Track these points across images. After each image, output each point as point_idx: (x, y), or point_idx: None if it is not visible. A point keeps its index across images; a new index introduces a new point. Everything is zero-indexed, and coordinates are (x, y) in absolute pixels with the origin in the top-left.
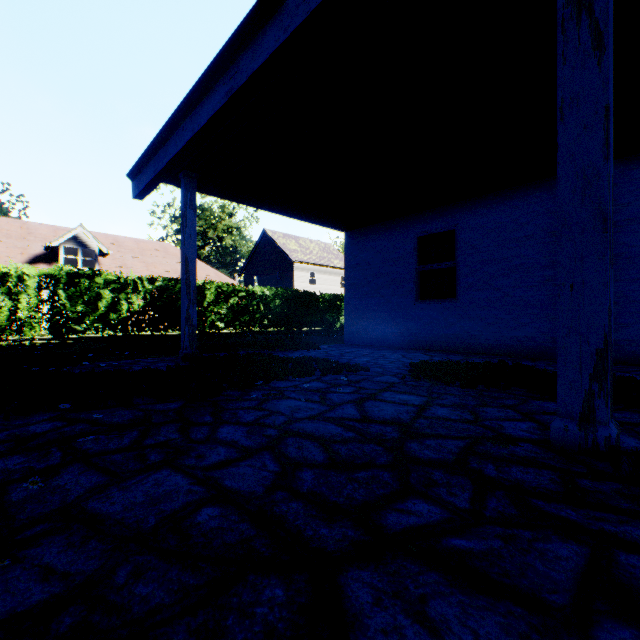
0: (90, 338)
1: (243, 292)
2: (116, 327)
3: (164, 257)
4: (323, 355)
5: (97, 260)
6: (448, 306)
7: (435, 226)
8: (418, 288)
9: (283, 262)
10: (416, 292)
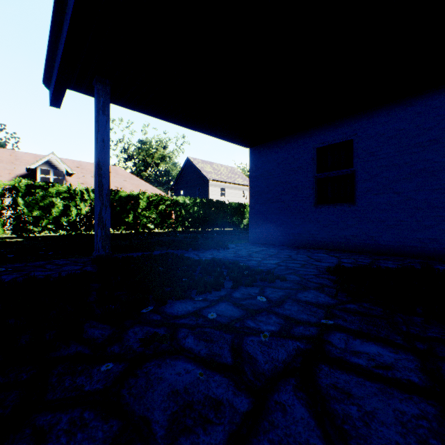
0: (46, 237)
1: (169, 201)
2: (66, 228)
3: (115, 177)
4: (232, 255)
5: (65, 178)
6: (346, 209)
7: (333, 137)
8: (316, 194)
9: (201, 180)
10: (314, 197)
